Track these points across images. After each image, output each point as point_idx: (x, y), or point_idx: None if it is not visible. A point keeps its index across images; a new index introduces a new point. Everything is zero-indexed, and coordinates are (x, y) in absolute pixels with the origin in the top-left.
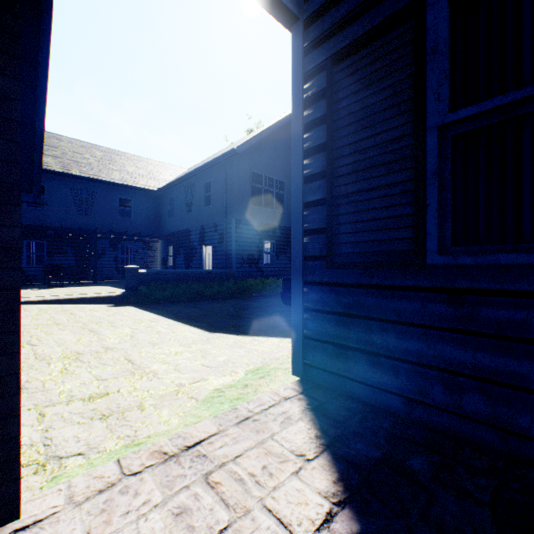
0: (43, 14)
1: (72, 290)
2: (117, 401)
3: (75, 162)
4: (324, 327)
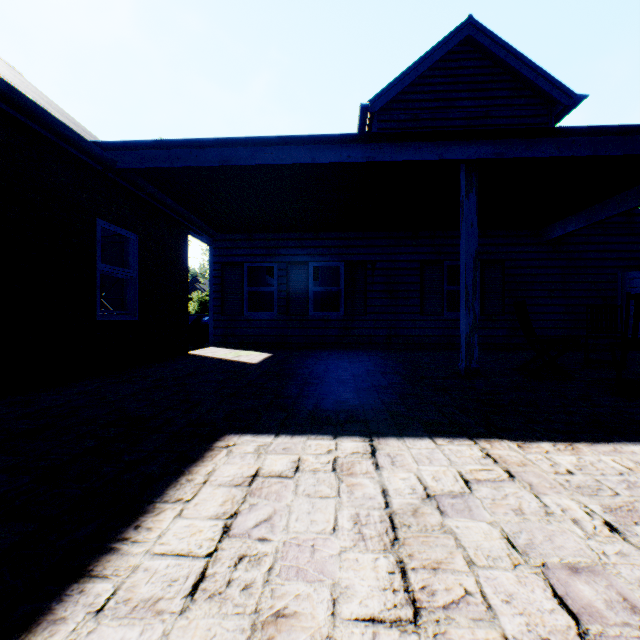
0: None
1: None
2: None
3: None
4: (220, 331)
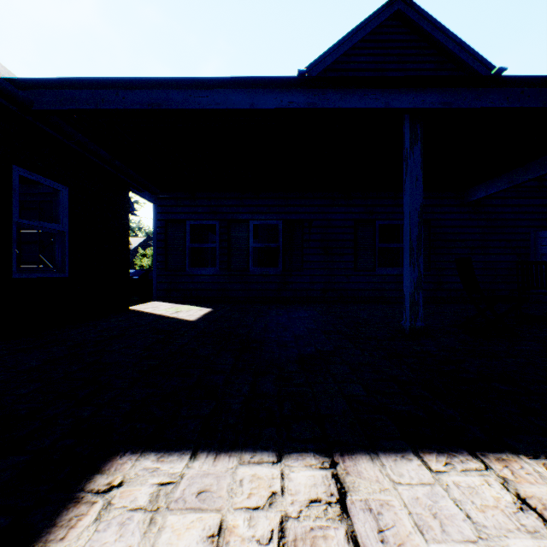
0: None
1: None
2: None
3: None
4: (164, 286)
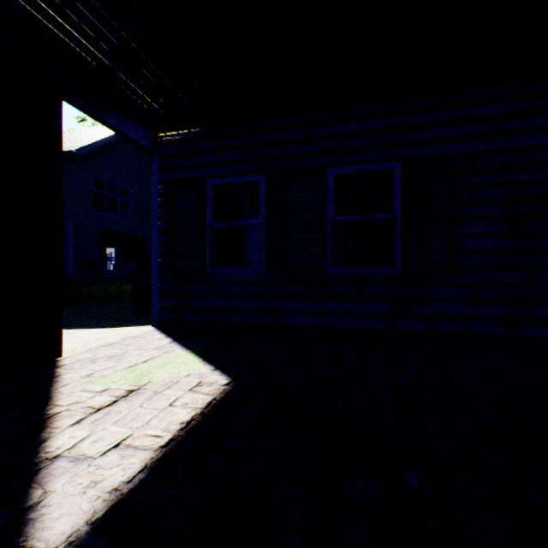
0: None
1: None
2: None
3: None
4: (169, 301)
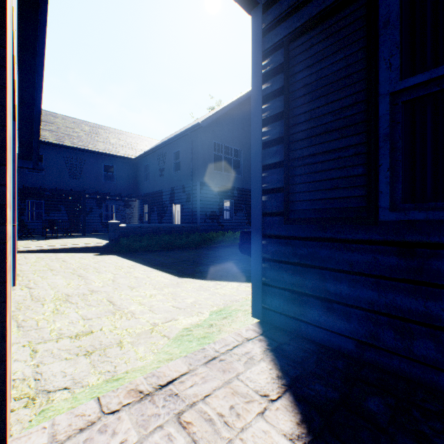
0: (40, 10)
1: (64, 241)
2: (99, 339)
3: (67, 135)
4: (281, 275)
